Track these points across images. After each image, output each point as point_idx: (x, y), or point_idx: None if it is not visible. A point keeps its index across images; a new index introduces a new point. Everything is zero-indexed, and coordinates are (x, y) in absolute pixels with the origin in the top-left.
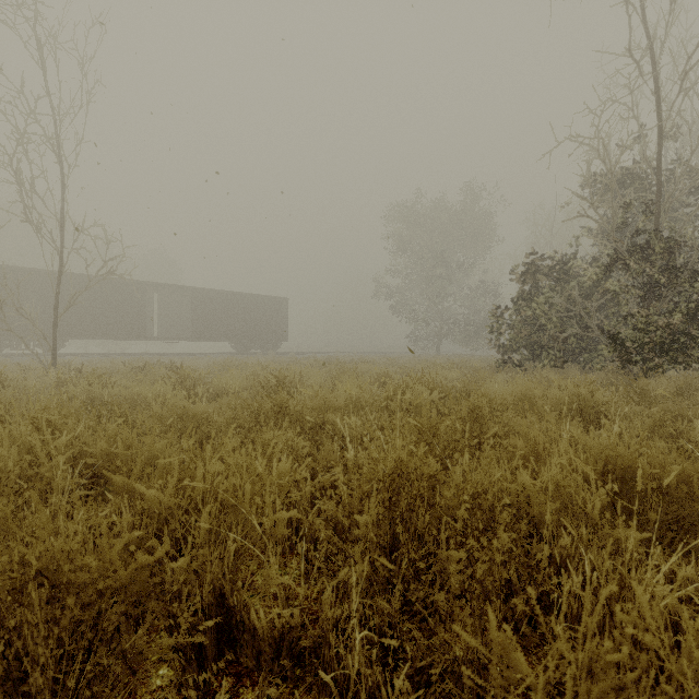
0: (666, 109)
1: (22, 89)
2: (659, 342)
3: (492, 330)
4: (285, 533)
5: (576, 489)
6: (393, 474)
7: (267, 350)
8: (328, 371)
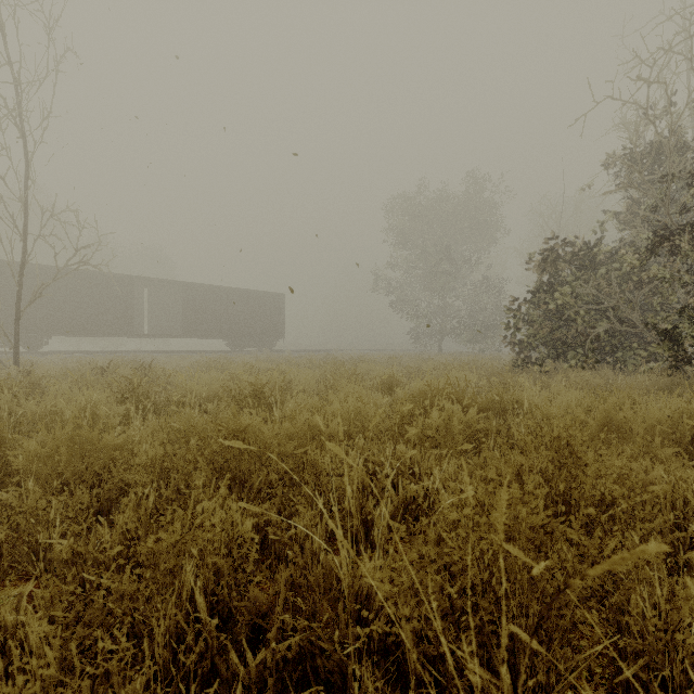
0: None
1: None
2: None
3: (508, 325)
4: None
5: None
6: None
7: (262, 347)
8: (322, 373)
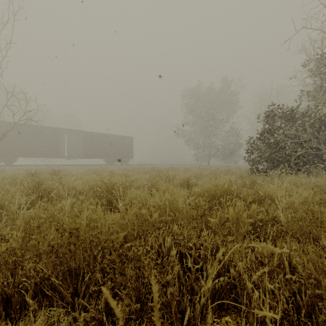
0: None
1: None
2: None
3: (247, 151)
4: None
5: None
6: None
7: (122, 163)
8: (150, 176)
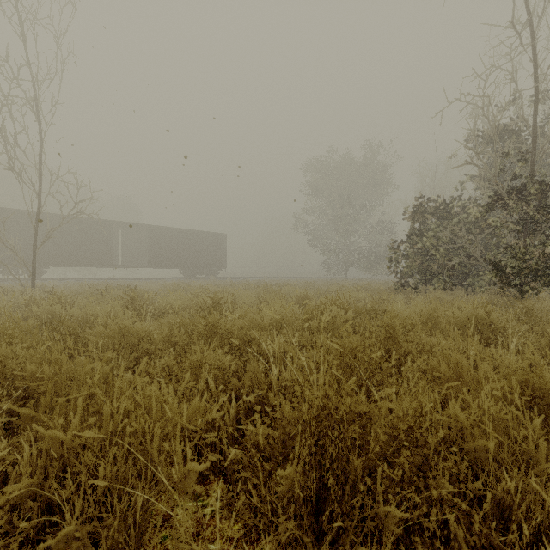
0: (540, 73)
1: (7, 62)
2: (535, 268)
3: (391, 259)
4: (196, 487)
5: (511, 422)
6: (320, 413)
7: (209, 275)
8: (257, 293)
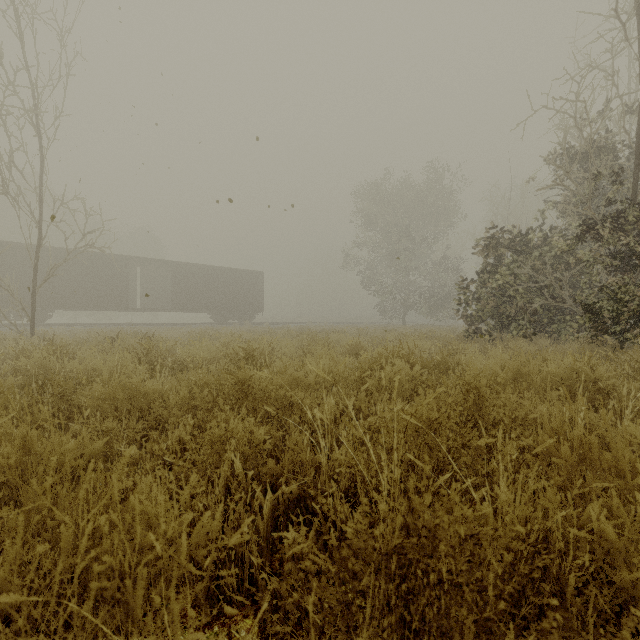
0: None
1: (1, 65)
2: (638, 312)
3: (460, 301)
4: None
5: None
6: (403, 540)
7: (243, 320)
8: (299, 342)
